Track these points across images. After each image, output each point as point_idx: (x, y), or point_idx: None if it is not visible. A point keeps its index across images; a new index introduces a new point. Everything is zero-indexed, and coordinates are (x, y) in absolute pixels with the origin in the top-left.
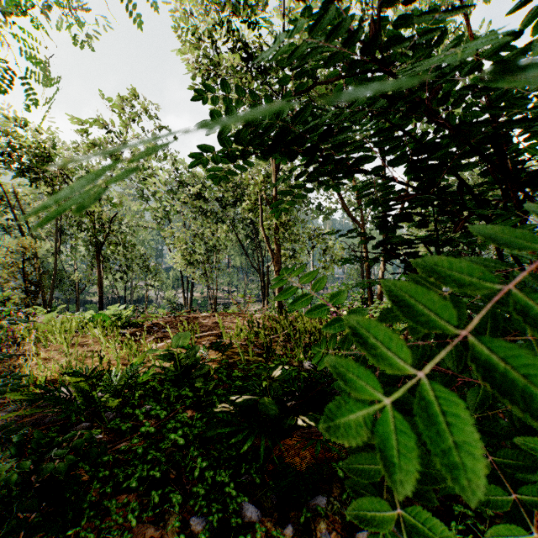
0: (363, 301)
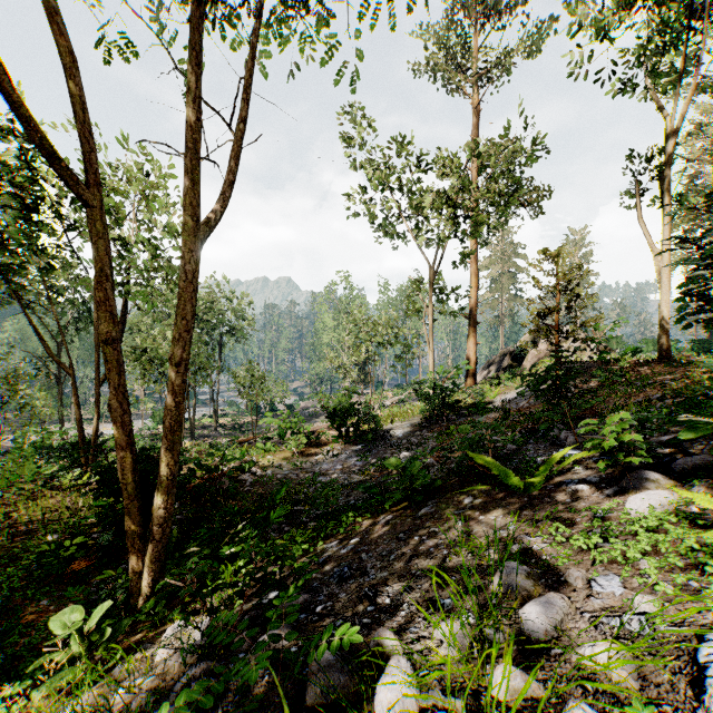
0: (72, 448)
